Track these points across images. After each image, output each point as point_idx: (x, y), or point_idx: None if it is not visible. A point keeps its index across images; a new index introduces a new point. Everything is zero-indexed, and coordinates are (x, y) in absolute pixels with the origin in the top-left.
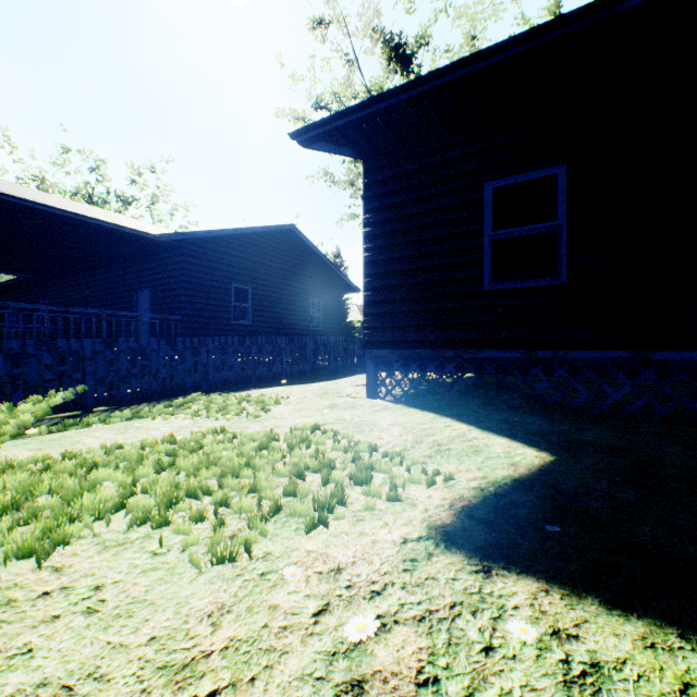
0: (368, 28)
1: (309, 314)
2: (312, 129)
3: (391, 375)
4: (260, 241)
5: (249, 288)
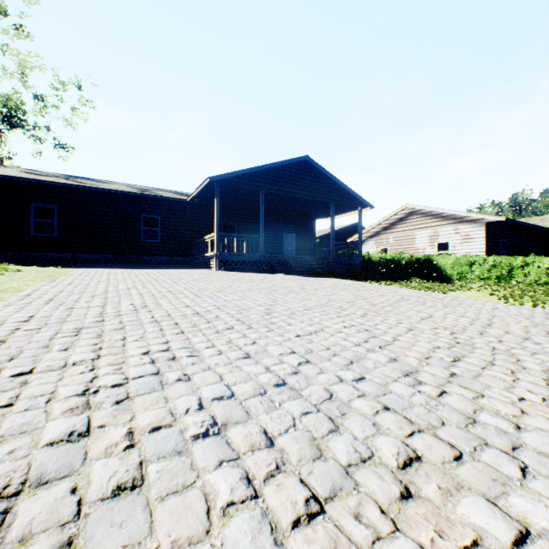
0: None
1: None
2: None
3: None
4: None
5: None
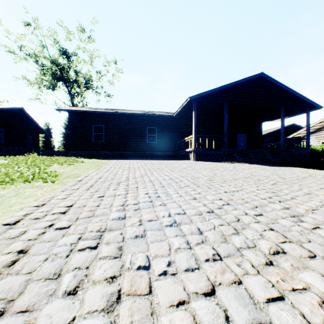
0: (52, 37)
1: (27, 141)
2: (60, 109)
3: (75, 156)
4: (8, 112)
5: (4, 129)
